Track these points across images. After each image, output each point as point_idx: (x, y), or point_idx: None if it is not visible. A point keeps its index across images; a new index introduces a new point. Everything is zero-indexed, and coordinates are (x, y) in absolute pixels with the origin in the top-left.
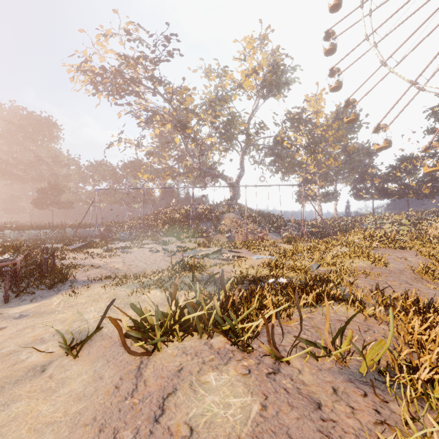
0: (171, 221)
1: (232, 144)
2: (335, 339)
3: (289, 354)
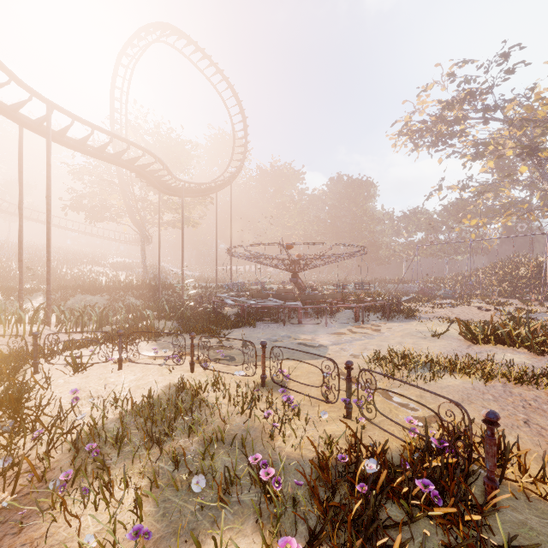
0: (513, 278)
1: None
2: None
3: None
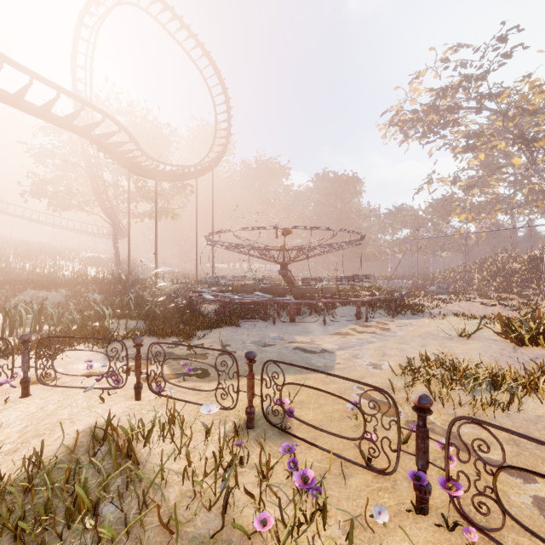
0: (506, 273)
1: None
2: None
3: None
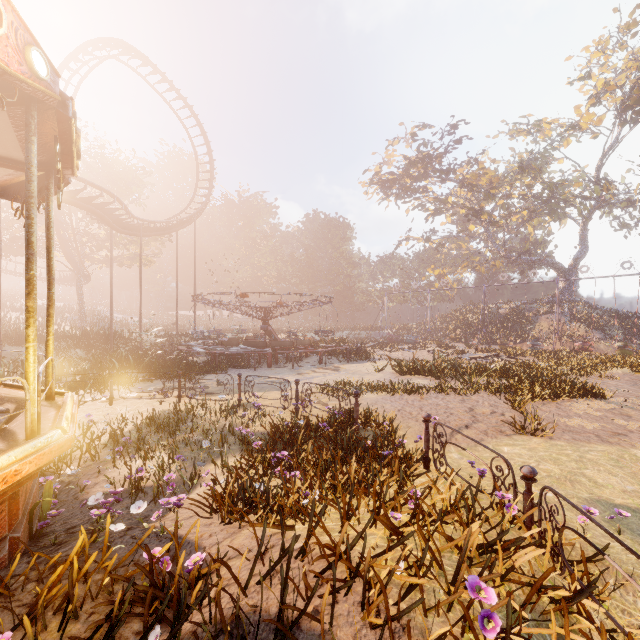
0: (463, 325)
1: (558, 215)
2: (471, 377)
3: (451, 380)
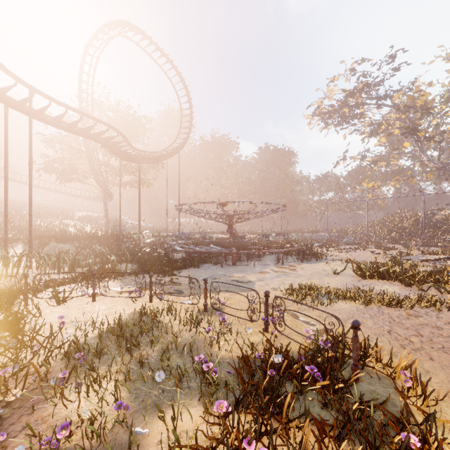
0: (399, 229)
1: None
2: None
3: (427, 289)
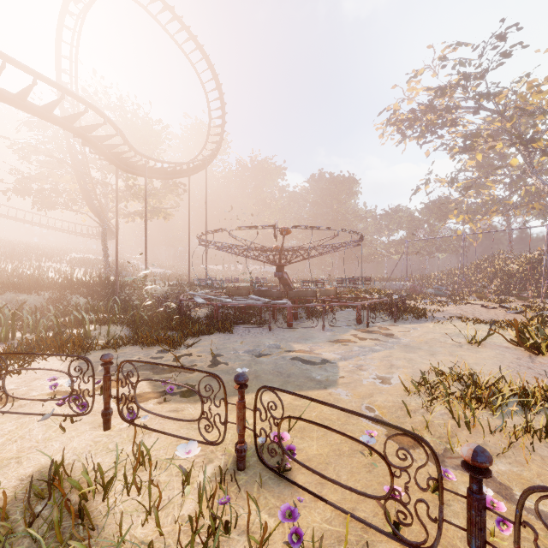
0: (504, 275)
1: None
2: None
3: None
